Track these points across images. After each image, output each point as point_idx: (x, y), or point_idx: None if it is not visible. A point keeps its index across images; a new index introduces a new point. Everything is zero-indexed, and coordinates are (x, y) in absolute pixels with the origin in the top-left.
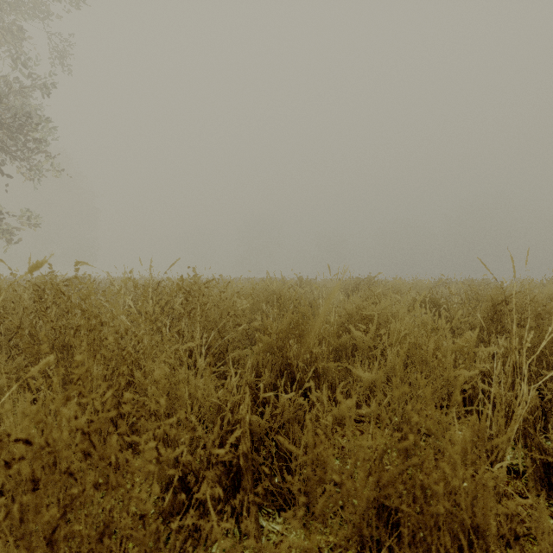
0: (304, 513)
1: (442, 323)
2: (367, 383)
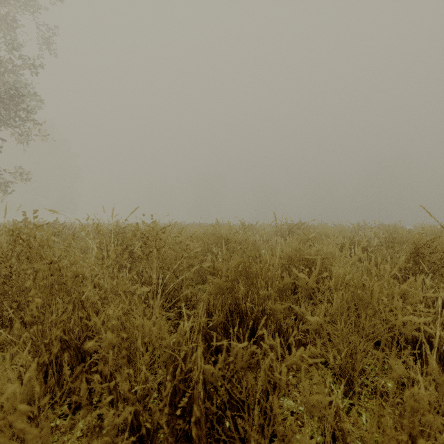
0: None
1: (388, 269)
2: (315, 326)
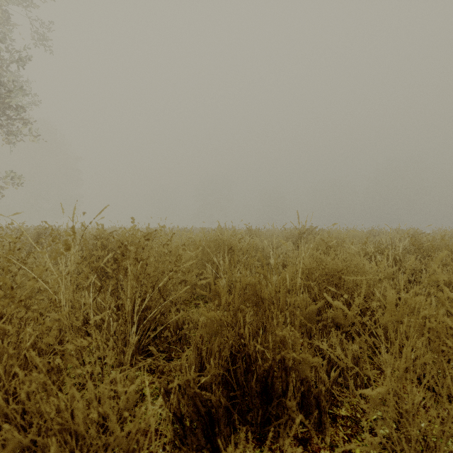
0: None
1: None
2: (375, 403)
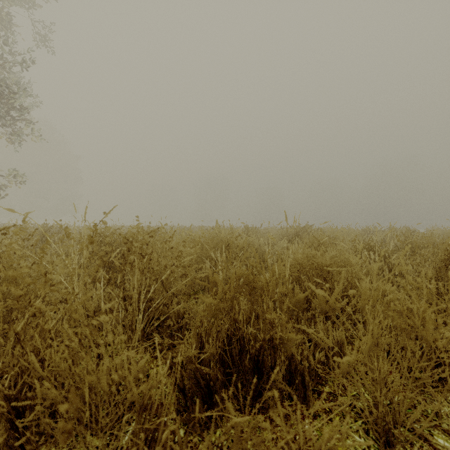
0: None
1: (449, 289)
2: (345, 369)
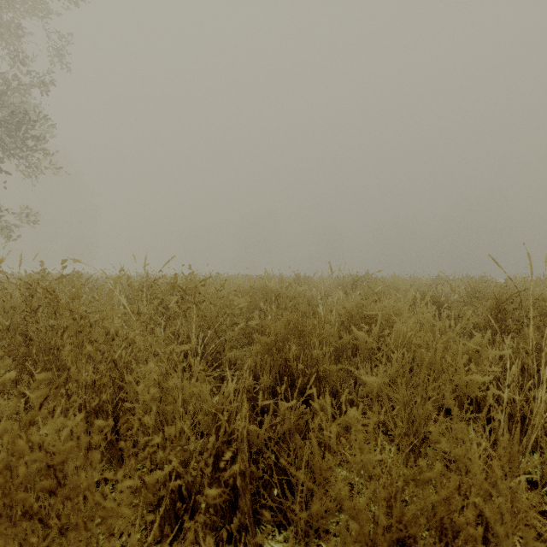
0: (306, 531)
1: (452, 324)
2: (372, 387)
